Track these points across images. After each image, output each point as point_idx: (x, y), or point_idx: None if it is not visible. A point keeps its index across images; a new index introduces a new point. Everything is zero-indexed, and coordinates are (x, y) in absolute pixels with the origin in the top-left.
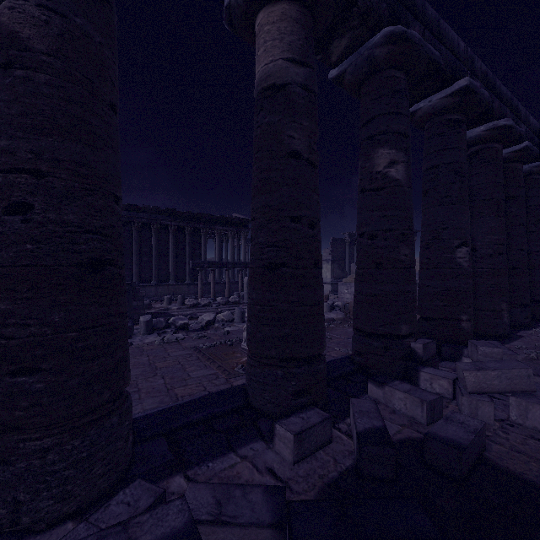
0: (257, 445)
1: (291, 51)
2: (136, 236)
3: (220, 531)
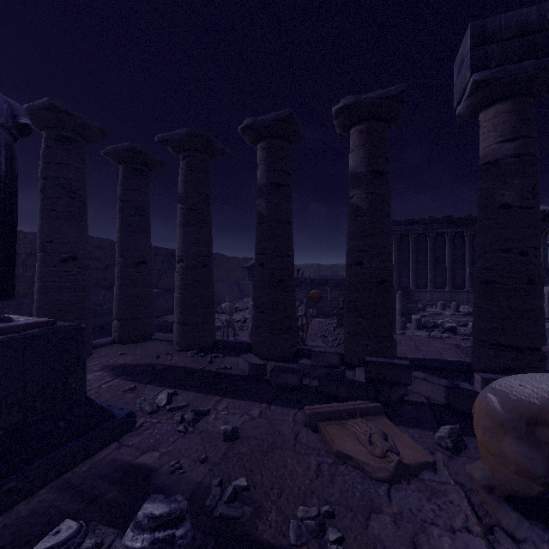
0: (464, 383)
1: (502, 136)
2: (412, 247)
3: (424, 383)
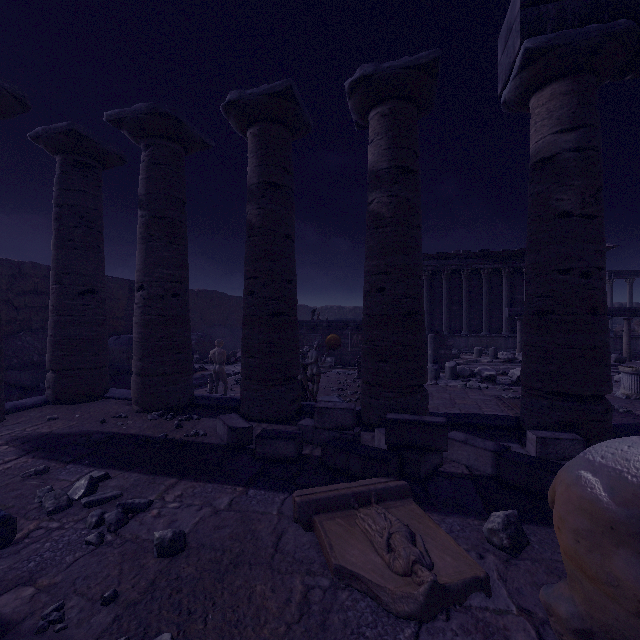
0: (513, 445)
1: (560, 124)
2: (445, 285)
3: (464, 447)
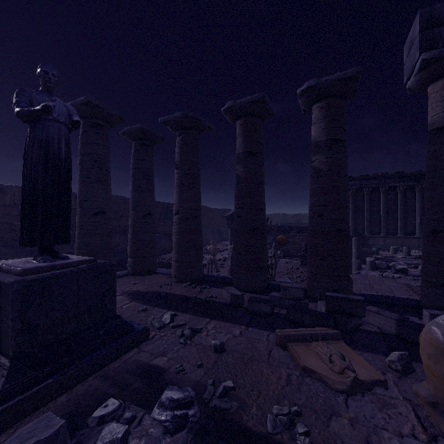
0: (413, 318)
1: None
2: (366, 199)
3: (377, 315)
